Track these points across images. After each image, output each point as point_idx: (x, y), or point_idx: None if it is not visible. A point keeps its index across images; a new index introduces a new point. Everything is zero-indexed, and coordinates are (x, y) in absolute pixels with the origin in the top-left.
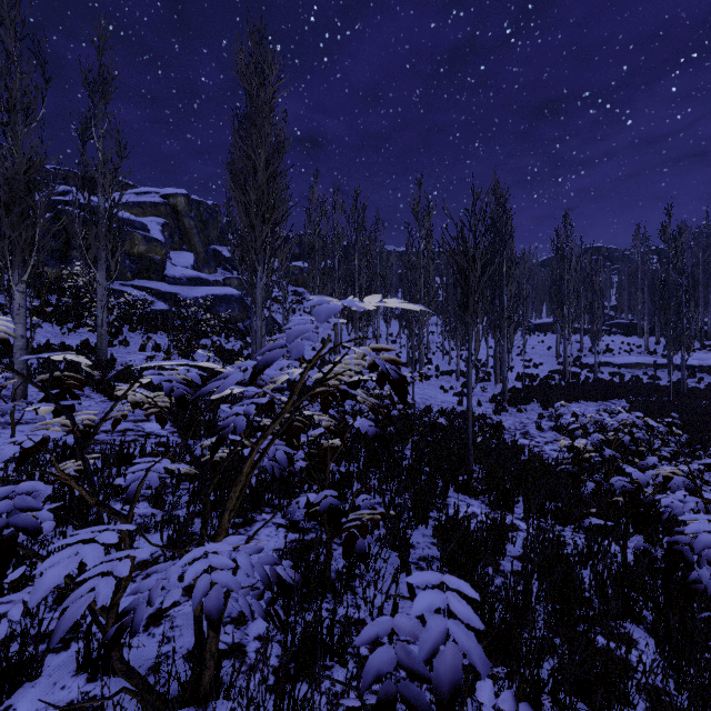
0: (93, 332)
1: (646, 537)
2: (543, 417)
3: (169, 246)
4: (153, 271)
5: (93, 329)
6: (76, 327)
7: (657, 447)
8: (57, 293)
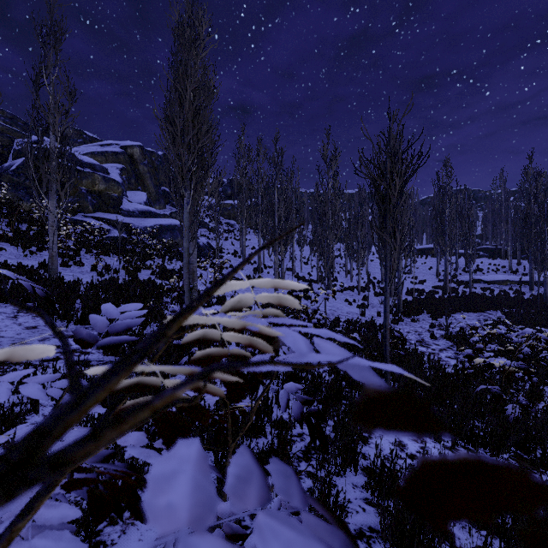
0: None
1: None
2: (434, 326)
3: (126, 186)
4: (111, 206)
5: None
6: (38, 250)
7: (543, 355)
8: (28, 223)
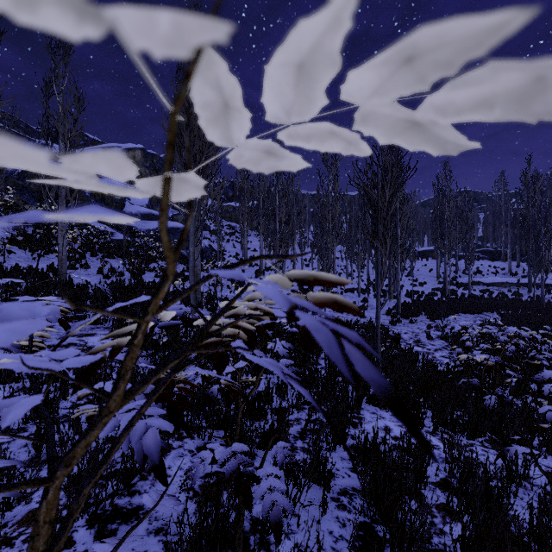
0: None
1: (550, 450)
2: (431, 327)
3: None
4: (114, 209)
5: None
6: (46, 253)
7: (532, 354)
8: (33, 226)
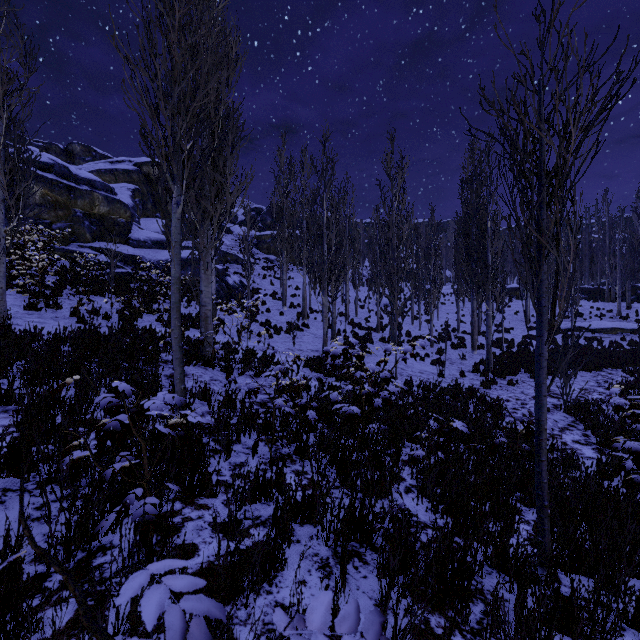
0: (23, 294)
1: None
2: None
3: (140, 212)
4: (117, 234)
5: (21, 290)
6: None
7: None
8: None
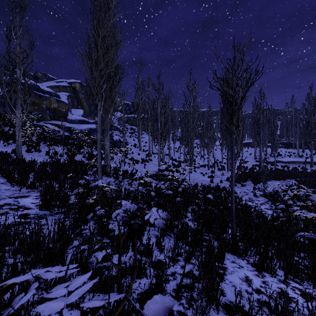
0: (23, 145)
1: None
2: (255, 189)
3: (71, 106)
4: (61, 117)
5: (23, 143)
6: (14, 142)
7: None
8: (9, 126)
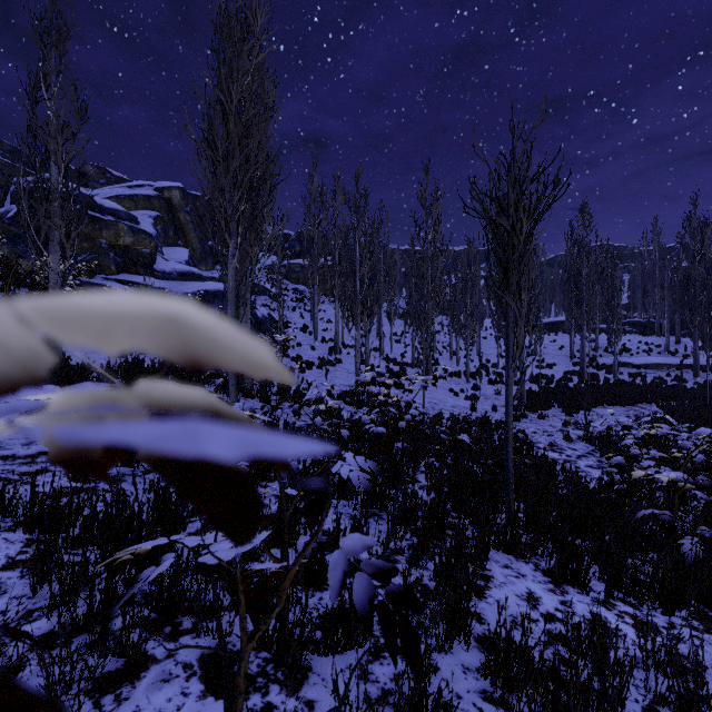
0: None
1: None
2: (569, 424)
3: (162, 240)
4: (141, 265)
5: None
6: None
7: None
8: (28, 287)
